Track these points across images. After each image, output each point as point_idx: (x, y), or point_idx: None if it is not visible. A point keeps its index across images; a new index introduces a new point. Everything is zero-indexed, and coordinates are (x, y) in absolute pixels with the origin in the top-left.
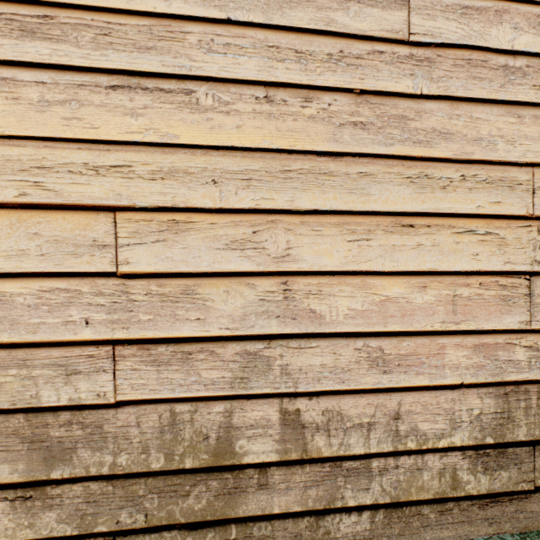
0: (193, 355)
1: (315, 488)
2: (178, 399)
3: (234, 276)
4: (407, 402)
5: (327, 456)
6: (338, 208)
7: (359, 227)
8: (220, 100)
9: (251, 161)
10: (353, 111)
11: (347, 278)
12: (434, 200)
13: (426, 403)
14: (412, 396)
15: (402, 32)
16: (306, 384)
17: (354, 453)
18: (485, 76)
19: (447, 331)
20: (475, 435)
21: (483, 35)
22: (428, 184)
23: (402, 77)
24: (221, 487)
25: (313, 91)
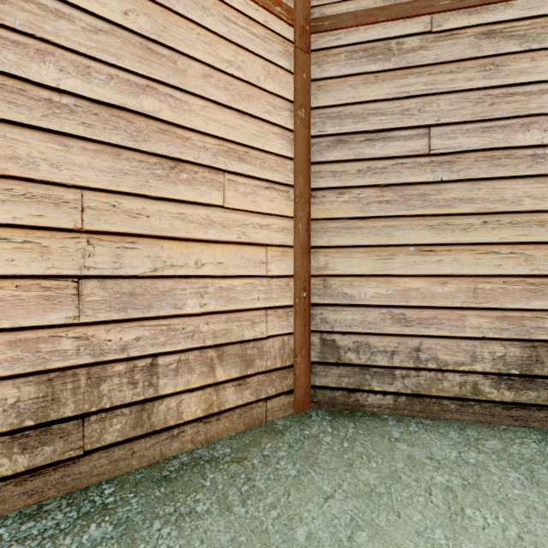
0: None
1: None
2: None
3: None
4: None
5: None
6: None
7: None
8: None
9: None
10: None
11: None
12: None
13: None
14: None
15: None
16: None
17: None
18: (24, 103)
19: None
20: (11, 422)
21: (22, 67)
22: None
23: None
24: None
25: None
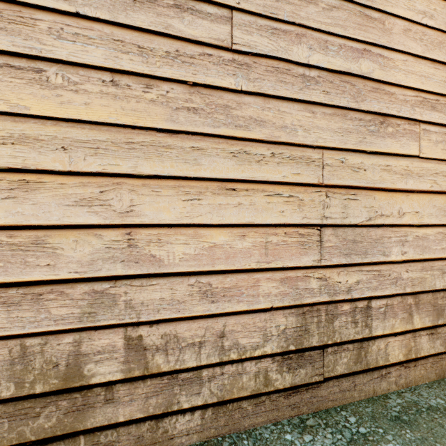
0: (44, 296)
1: (155, 398)
2: (29, 334)
3: (83, 228)
4: (230, 324)
5: (166, 370)
6: (175, 174)
7: (192, 189)
8: (70, 80)
9: (98, 133)
10: (187, 99)
11: (182, 230)
12: (251, 170)
13: (245, 324)
14: (234, 318)
15: (227, 41)
16: (148, 314)
17: (188, 366)
18: (289, 81)
19: (261, 268)
20: (282, 345)
21: (288, 51)
22: (246, 158)
23: (227, 75)
24: (70, 405)
25: (153, 80)
